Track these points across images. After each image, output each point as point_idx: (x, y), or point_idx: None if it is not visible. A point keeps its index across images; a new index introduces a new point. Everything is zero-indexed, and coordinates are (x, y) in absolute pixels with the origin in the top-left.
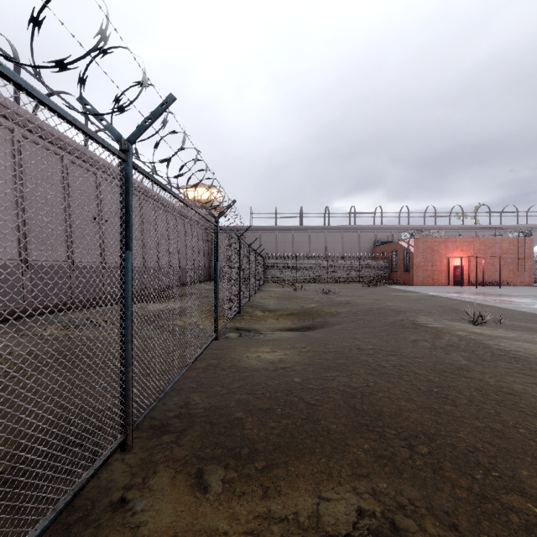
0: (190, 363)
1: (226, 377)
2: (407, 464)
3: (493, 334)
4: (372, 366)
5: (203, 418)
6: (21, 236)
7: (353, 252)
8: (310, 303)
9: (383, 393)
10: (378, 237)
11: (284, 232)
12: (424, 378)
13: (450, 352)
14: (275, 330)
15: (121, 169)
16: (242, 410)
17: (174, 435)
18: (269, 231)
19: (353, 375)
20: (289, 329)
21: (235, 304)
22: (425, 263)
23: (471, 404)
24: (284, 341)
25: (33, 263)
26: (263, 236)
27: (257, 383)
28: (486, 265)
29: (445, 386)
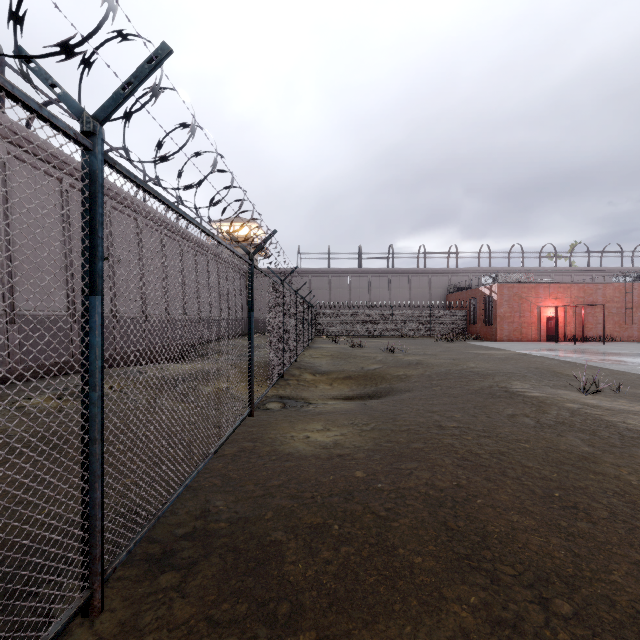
0: (211, 454)
1: (263, 469)
2: (544, 639)
3: (614, 407)
4: (460, 453)
5: (225, 539)
6: (5, 279)
7: (423, 300)
8: (371, 363)
9: (484, 500)
10: (453, 282)
11: (339, 276)
12: (536, 474)
13: (564, 434)
14: (329, 398)
15: (83, 164)
16: (283, 527)
17: (178, 575)
18: (321, 274)
19: (436, 468)
20: (347, 397)
21: (277, 366)
22: (512, 314)
23: (615, 518)
24: (340, 415)
25: (22, 313)
26: (313, 281)
27: (304, 478)
28: (585, 316)
29: (570, 487)
